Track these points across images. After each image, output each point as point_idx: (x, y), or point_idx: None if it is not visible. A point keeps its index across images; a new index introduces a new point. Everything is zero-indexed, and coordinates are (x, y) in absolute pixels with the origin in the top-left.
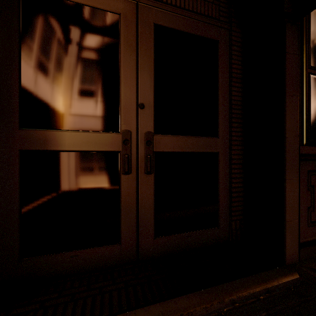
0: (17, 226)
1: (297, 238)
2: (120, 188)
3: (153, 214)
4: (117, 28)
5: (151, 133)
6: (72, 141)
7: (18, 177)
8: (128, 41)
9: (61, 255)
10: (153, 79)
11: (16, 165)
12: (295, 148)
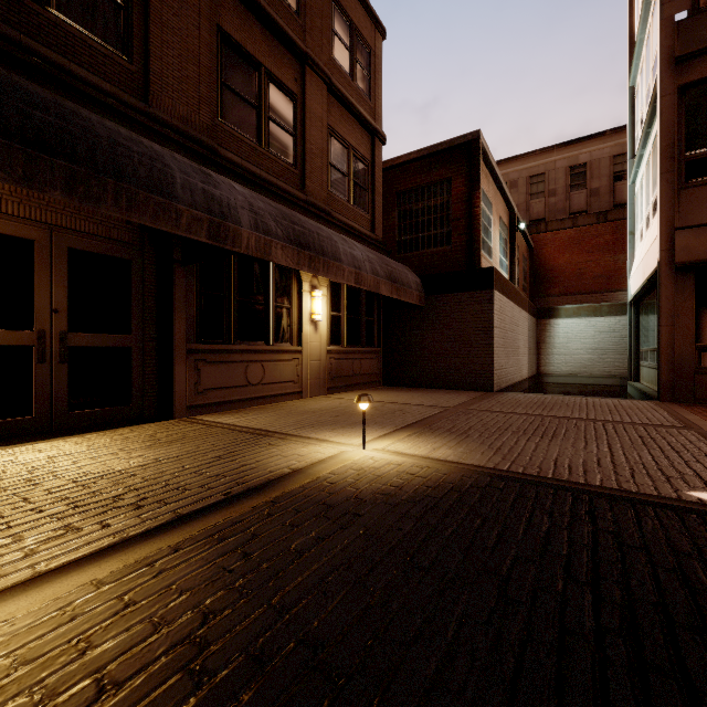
0: None
1: (186, 403)
2: (35, 374)
3: (67, 394)
4: (32, 251)
5: (65, 332)
6: None
7: None
8: (43, 261)
9: None
10: (68, 290)
11: None
12: (184, 345)
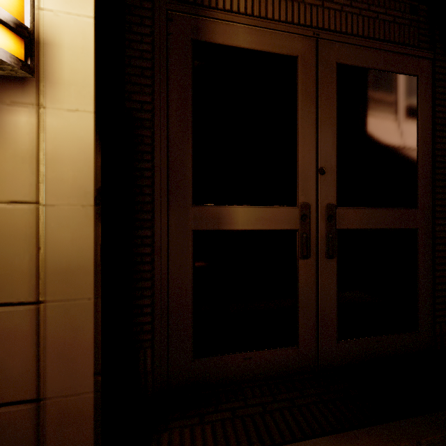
0: (190, 320)
1: None
2: (298, 276)
3: (335, 310)
4: (294, 74)
5: (333, 205)
6: (246, 218)
7: (191, 263)
8: (306, 90)
9: (234, 356)
10: (336, 136)
11: (189, 248)
12: None
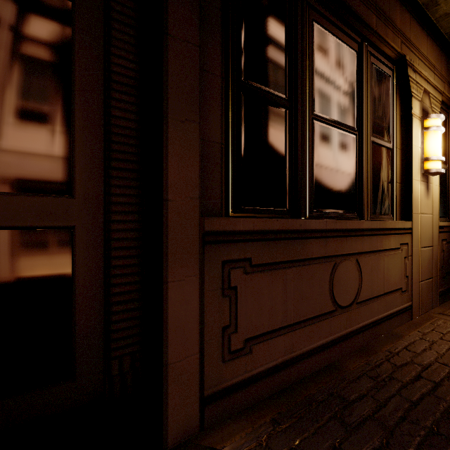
0: None
1: (198, 390)
2: None
3: None
4: None
5: None
6: None
7: None
8: None
9: None
10: None
11: None
12: (192, 222)
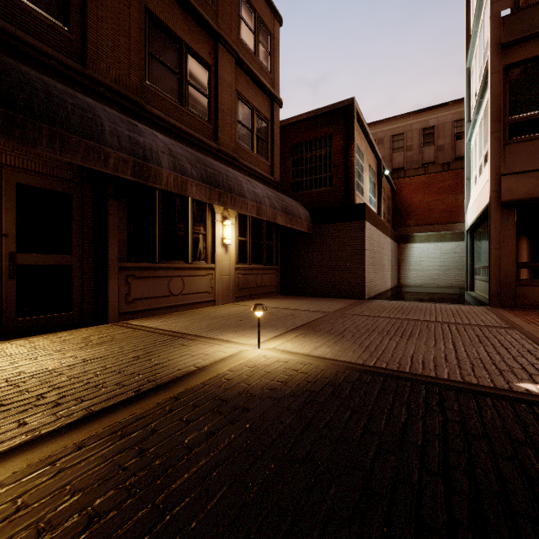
0: None
1: (118, 310)
2: None
3: (16, 304)
4: None
5: (14, 252)
6: None
7: None
8: None
9: None
10: (16, 218)
11: None
12: (116, 264)
